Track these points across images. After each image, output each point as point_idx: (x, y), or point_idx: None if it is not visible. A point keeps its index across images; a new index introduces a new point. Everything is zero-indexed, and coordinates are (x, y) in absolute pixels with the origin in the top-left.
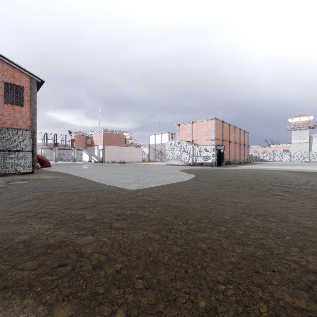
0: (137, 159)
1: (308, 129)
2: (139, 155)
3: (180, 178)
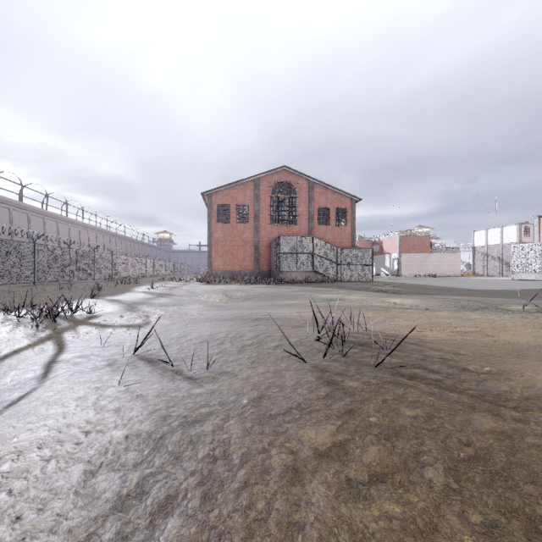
0: (452, 271)
1: None
2: (456, 265)
3: (527, 287)
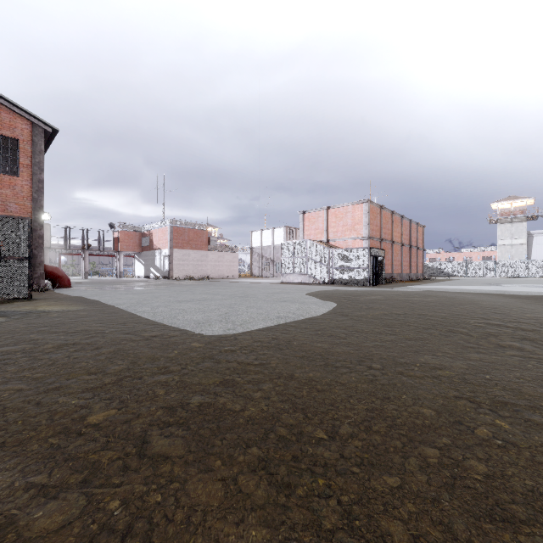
0: (231, 272)
1: (526, 220)
2: (235, 265)
3: (308, 309)
